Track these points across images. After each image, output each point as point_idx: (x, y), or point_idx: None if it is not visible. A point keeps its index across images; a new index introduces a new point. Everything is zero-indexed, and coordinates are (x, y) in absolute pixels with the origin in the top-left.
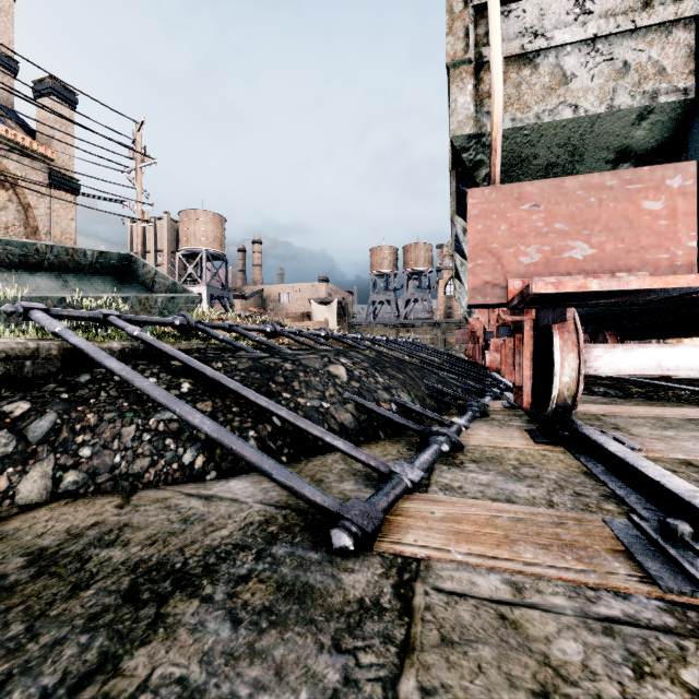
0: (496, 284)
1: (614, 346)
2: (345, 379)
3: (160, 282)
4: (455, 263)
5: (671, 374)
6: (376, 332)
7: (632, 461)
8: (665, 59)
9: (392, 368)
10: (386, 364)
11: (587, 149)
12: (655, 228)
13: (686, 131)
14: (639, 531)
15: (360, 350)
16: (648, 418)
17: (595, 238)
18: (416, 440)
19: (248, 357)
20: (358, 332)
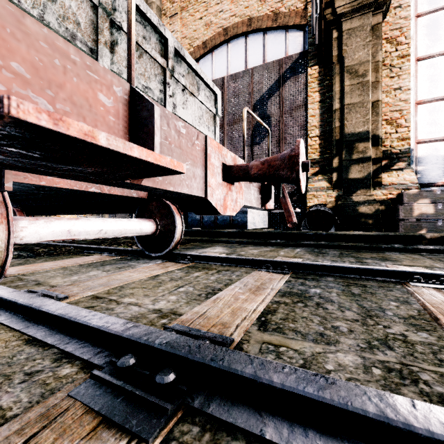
0: None
1: (37, 219)
2: None
3: None
4: None
5: (76, 238)
6: None
7: (75, 314)
8: (81, 17)
9: None
10: None
11: None
12: (107, 120)
13: None
14: (104, 385)
15: None
16: (58, 270)
17: (61, 104)
18: None
19: None
20: None
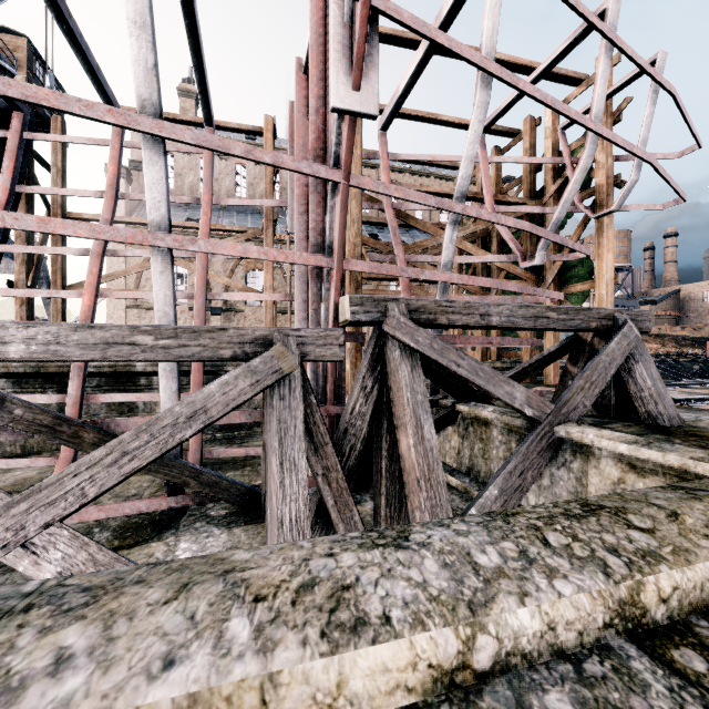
0: None
1: None
2: (697, 369)
3: None
4: None
5: None
6: None
7: None
8: None
9: None
10: None
11: None
12: None
13: None
14: None
15: None
16: None
17: None
18: None
19: (667, 363)
20: None
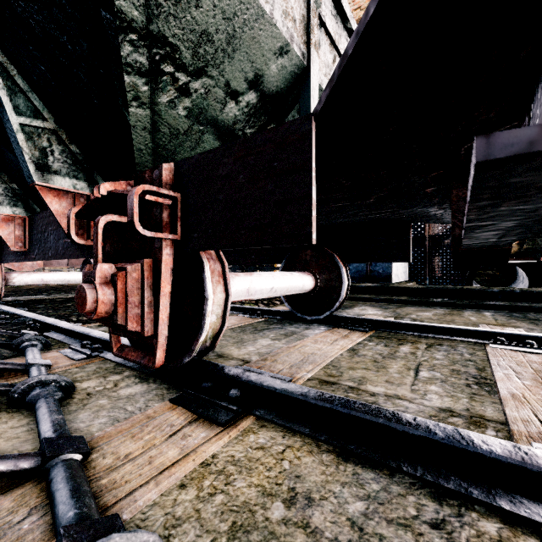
0: None
1: None
2: None
3: None
4: None
5: (251, 298)
6: None
7: (400, 421)
8: (296, 12)
9: None
10: None
11: (241, 46)
12: None
13: (295, 92)
14: None
15: None
16: None
17: None
18: None
19: None
20: None
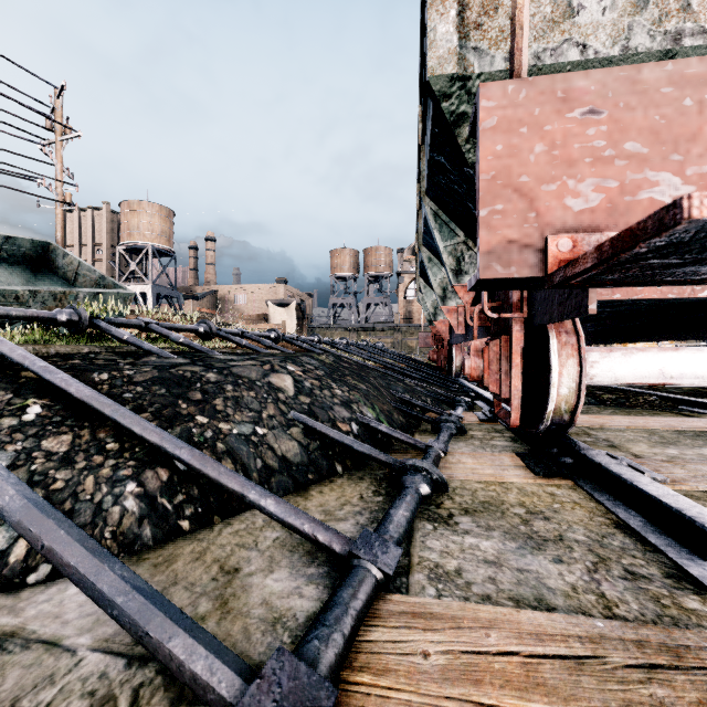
0: (527, 244)
1: (611, 350)
2: (291, 393)
3: (84, 275)
4: (422, 258)
5: (673, 382)
6: (336, 336)
7: (697, 516)
8: None
9: (353, 376)
10: (345, 371)
11: None
12: None
13: None
14: None
15: (315, 354)
16: (637, 431)
17: (693, 167)
18: (384, 475)
19: (155, 365)
20: (315, 334)
